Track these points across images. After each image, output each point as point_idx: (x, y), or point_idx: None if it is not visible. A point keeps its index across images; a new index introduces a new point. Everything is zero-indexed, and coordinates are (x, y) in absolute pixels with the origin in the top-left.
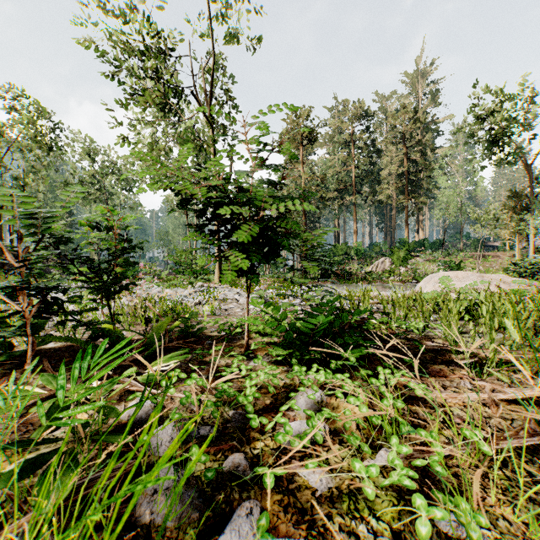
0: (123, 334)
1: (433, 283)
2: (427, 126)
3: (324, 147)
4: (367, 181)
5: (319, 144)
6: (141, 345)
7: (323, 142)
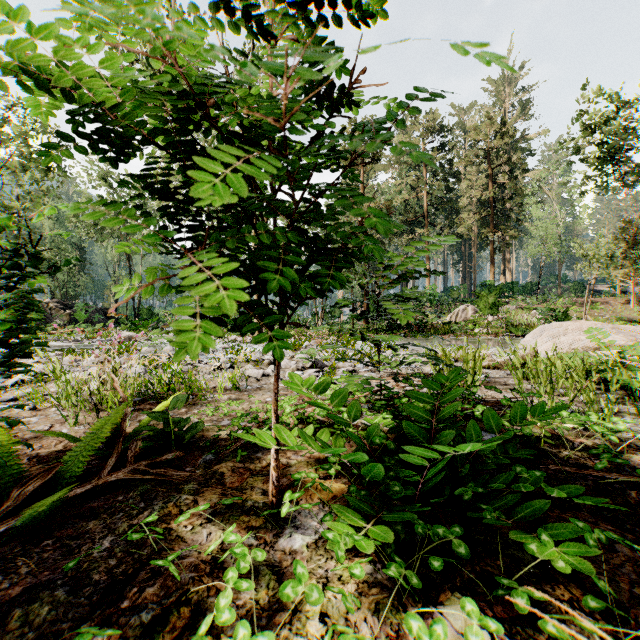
0: (33, 445)
1: (547, 337)
2: (518, 141)
3: (389, 170)
4: (442, 211)
5: (383, 167)
6: (35, 486)
7: (388, 164)
